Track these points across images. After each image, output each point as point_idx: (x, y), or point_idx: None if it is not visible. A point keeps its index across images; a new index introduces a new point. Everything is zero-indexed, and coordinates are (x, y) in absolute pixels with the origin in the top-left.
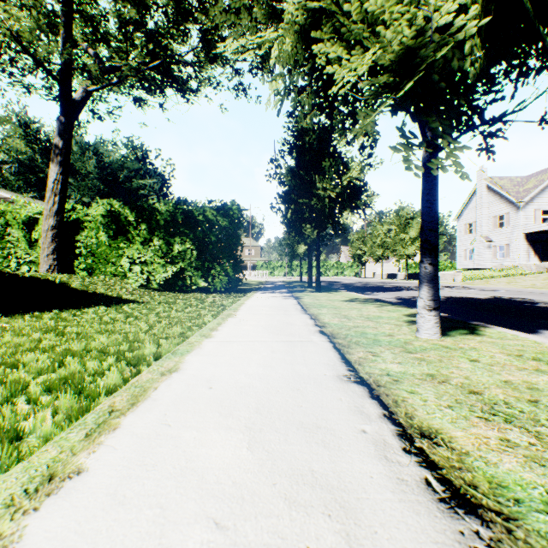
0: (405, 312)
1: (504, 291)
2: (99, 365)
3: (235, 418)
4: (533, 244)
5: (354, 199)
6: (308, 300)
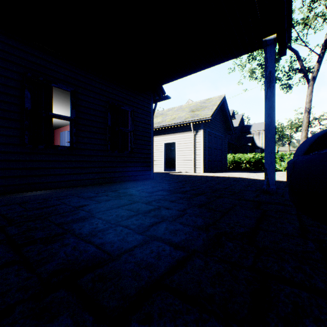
0: None
1: None
2: None
3: None
4: None
5: None
6: None
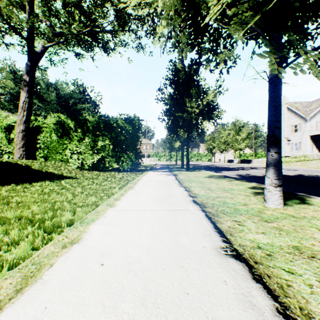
0: (248, 186)
1: (302, 170)
2: (22, 231)
3: (118, 316)
4: (315, 142)
5: (210, 113)
6: (182, 177)
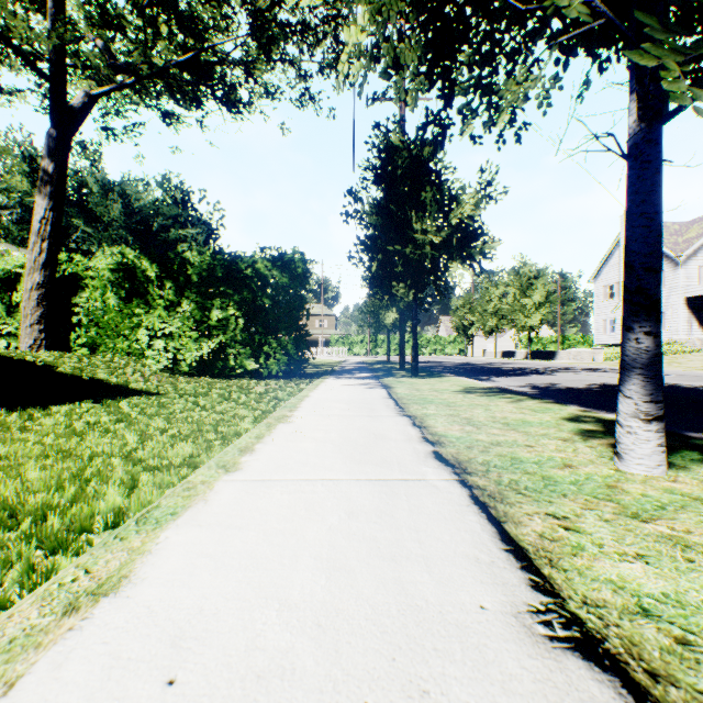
0: (562, 413)
1: (674, 376)
2: None
3: None
4: (697, 312)
5: (467, 246)
6: (404, 391)
